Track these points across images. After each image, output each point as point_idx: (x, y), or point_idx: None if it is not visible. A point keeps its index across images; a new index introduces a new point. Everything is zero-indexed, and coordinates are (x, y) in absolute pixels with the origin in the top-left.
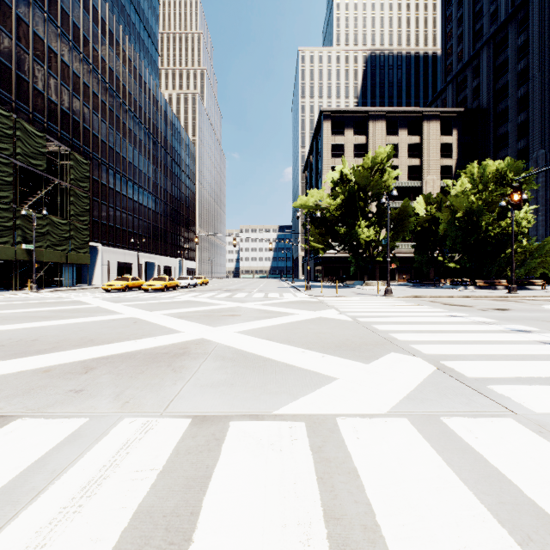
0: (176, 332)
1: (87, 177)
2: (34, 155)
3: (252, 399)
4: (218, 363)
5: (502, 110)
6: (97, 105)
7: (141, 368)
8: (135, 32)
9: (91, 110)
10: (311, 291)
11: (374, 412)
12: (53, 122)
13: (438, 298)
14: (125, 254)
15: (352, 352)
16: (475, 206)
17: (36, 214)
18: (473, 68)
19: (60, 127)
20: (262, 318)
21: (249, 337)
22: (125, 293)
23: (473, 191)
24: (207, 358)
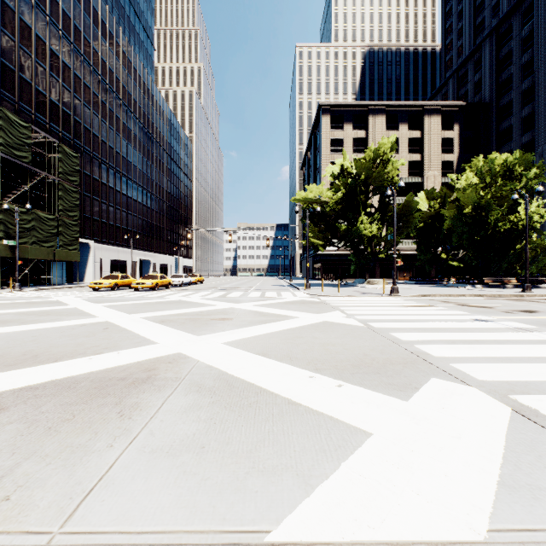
0: (149, 342)
1: (76, 171)
2: (18, 147)
3: (231, 488)
4: (190, 399)
5: (505, 104)
6: (89, 97)
7: (74, 408)
8: (129, 25)
9: (82, 102)
10: (311, 290)
11: (464, 537)
12: (41, 113)
13: (449, 298)
14: (119, 252)
15: (378, 377)
16: (484, 200)
17: (20, 208)
18: (474, 61)
19: (49, 119)
20: (257, 323)
21: (239, 351)
22: (113, 292)
23: (481, 184)
24: (176, 389)
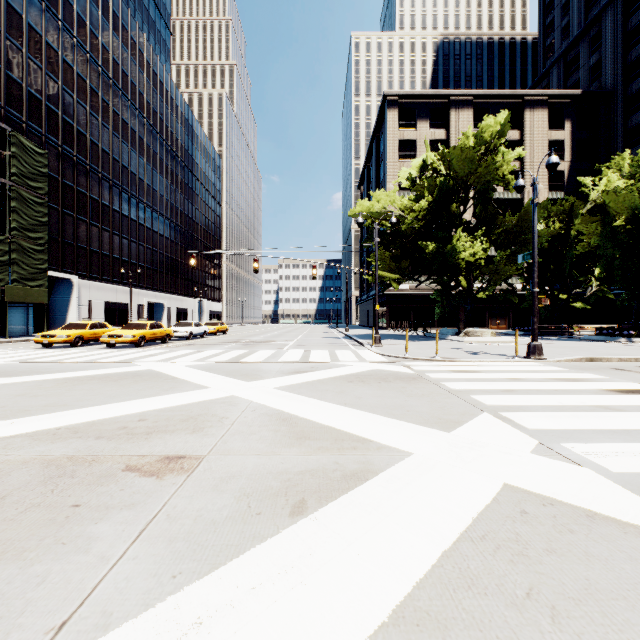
0: None
1: (42, 174)
2: None
3: None
4: None
5: (636, 91)
6: (71, 80)
7: None
8: None
9: (60, 85)
10: (382, 346)
11: None
12: None
13: None
14: (118, 292)
15: None
16: None
17: None
18: (589, 40)
19: (5, 101)
20: (267, 503)
21: None
22: (69, 350)
23: (639, 184)
24: None
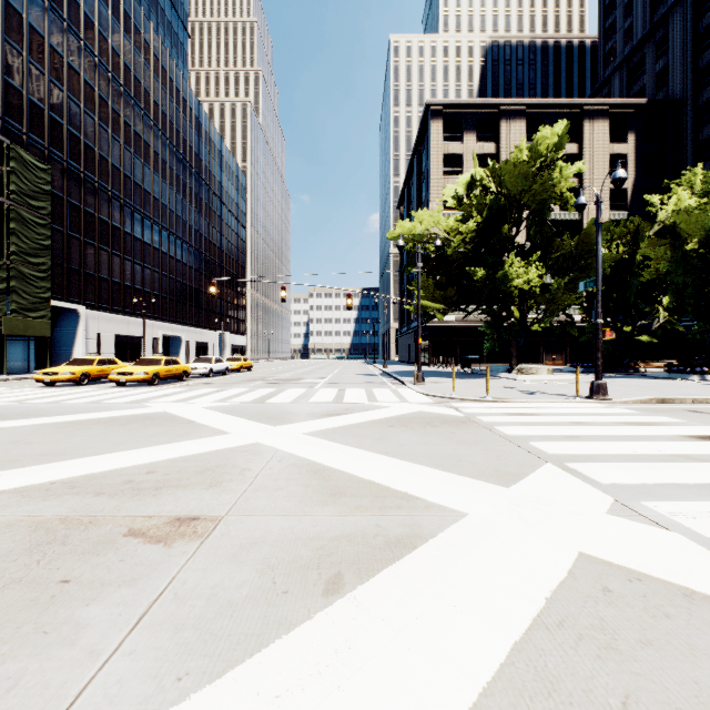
0: None
1: (45, 192)
2: None
3: None
4: None
5: (708, 100)
6: (77, 87)
7: None
8: None
9: (66, 93)
10: (425, 385)
11: None
12: None
13: None
14: (130, 323)
15: None
16: None
17: None
18: (655, 43)
19: (3, 111)
20: (296, 578)
21: None
22: (73, 389)
23: None
24: None
